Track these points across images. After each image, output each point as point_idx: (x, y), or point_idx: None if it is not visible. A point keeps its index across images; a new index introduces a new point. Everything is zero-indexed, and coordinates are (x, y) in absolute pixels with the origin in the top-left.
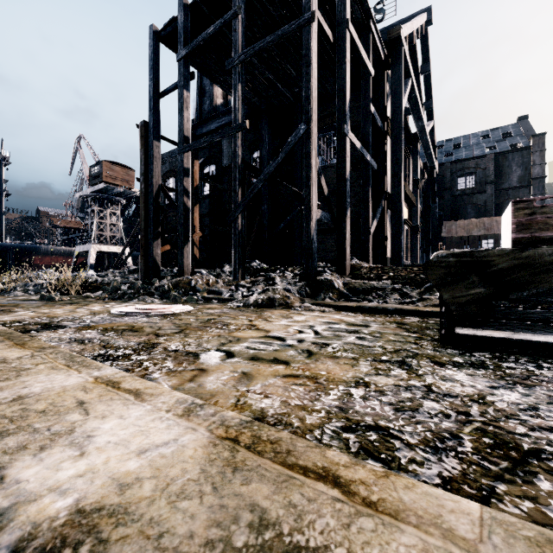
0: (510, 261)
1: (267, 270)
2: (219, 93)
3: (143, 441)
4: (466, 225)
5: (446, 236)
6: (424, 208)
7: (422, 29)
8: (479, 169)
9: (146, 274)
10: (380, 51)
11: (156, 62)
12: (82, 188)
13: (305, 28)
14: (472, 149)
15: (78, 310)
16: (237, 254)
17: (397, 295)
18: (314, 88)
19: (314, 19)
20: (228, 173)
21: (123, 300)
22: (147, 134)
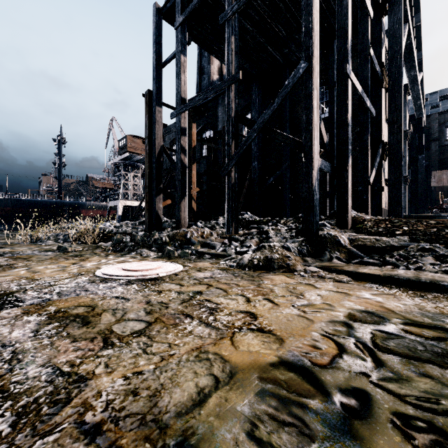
0: None
1: (259, 222)
2: (215, 70)
3: None
4: None
5: (436, 185)
6: (409, 160)
7: None
8: None
9: (150, 226)
10: None
11: (159, 36)
12: (113, 158)
13: None
14: None
15: (69, 268)
16: (230, 207)
17: (430, 257)
18: (315, 20)
19: None
20: (222, 134)
21: (123, 252)
22: (151, 101)
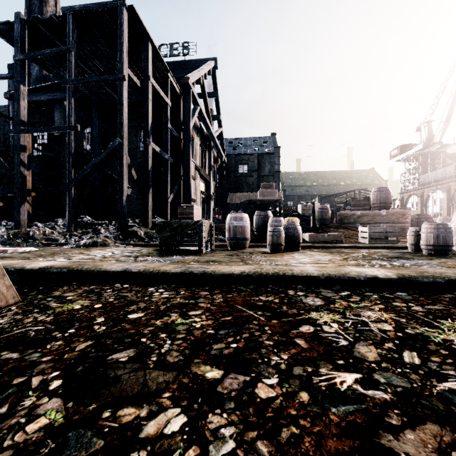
0: (176, 224)
1: (96, 224)
2: None
3: (52, 263)
4: (240, 196)
5: (229, 202)
6: (219, 183)
7: (210, 72)
8: (250, 162)
9: None
10: (177, 89)
11: None
12: None
13: (119, 82)
14: (247, 148)
15: None
16: (70, 213)
17: None
18: (125, 119)
19: (125, 79)
20: (61, 145)
21: None
22: None
